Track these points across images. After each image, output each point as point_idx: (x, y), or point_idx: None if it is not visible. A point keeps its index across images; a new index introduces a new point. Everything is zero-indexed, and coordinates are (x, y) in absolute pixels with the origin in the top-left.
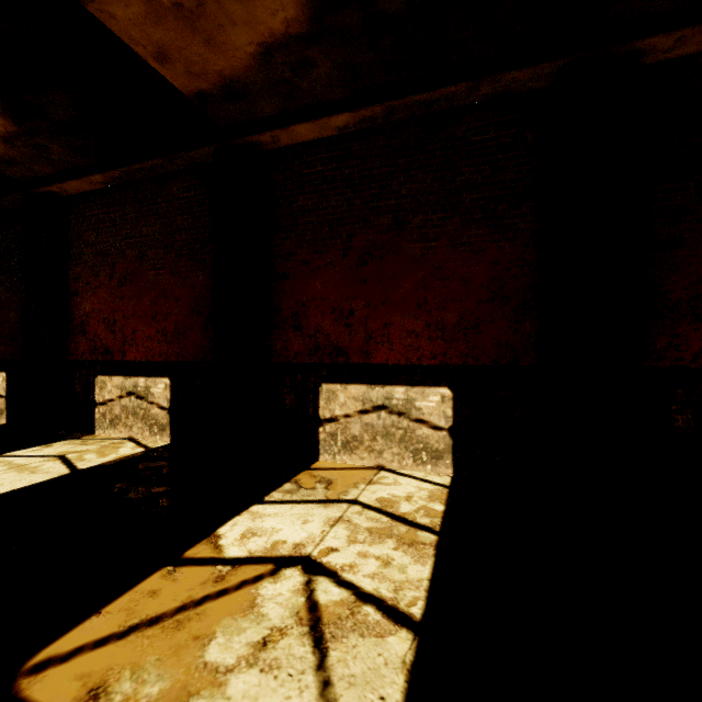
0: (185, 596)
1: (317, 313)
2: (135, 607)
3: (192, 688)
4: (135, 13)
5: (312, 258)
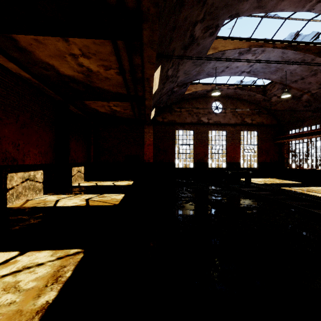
0: (98, 202)
1: (6, 143)
2: (102, 204)
3: (114, 199)
4: (60, 47)
5: (4, 118)
